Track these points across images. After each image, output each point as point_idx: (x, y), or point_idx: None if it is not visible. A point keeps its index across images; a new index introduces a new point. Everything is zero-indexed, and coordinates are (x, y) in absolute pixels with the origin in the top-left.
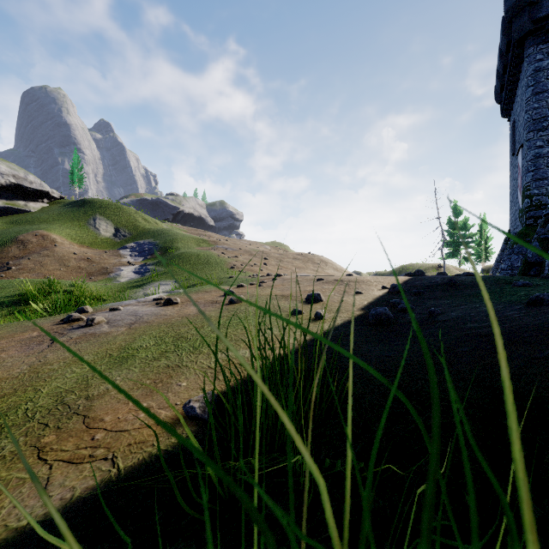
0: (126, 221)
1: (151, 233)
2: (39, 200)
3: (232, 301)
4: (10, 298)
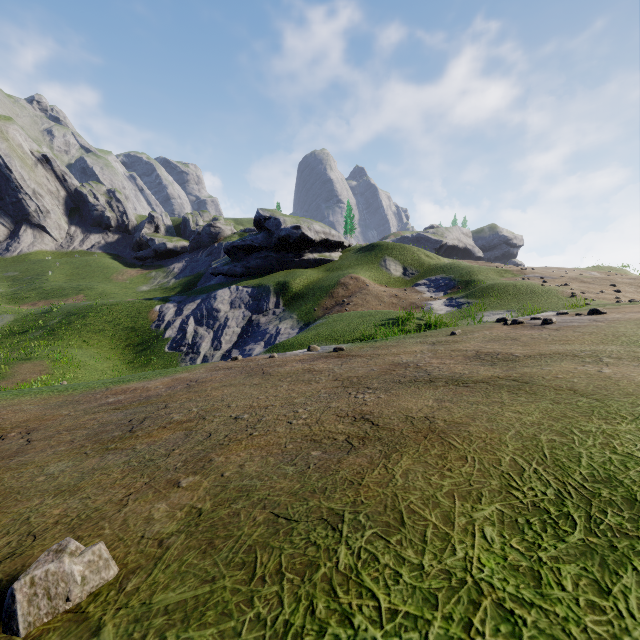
0: (411, 260)
1: (439, 269)
2: (336, 250)
3: None
4: (387, 321)
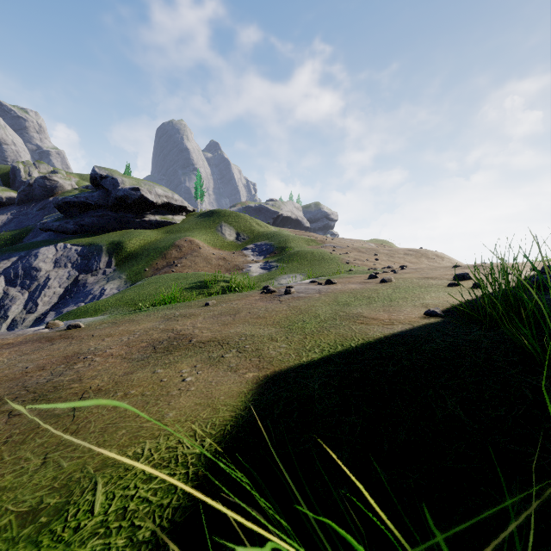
0: (244, 227)
1: (265, 236)
2: (180, 213)
3: (384, 281)
4: (196, 284)
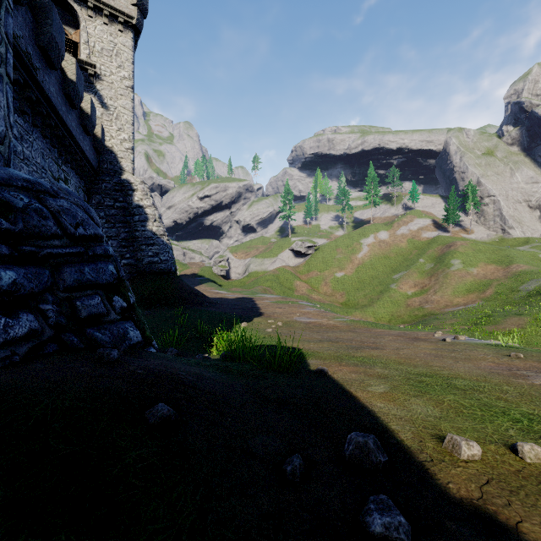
0: None
1: None
2: None
3: None
4: None
